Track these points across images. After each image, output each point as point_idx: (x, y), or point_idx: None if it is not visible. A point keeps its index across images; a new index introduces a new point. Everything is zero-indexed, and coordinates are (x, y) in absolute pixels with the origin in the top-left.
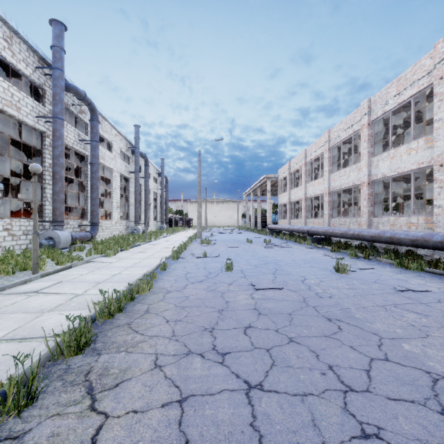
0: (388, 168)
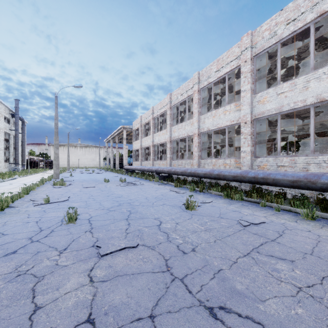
0: (211, 123)
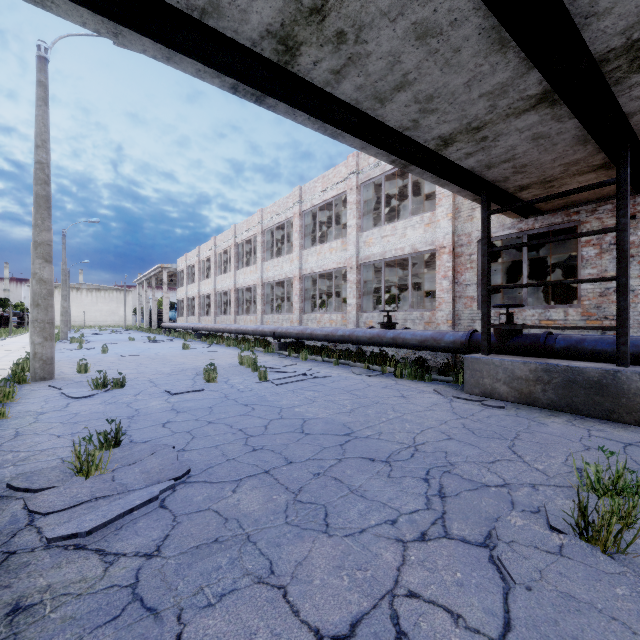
0: (243, 281)
